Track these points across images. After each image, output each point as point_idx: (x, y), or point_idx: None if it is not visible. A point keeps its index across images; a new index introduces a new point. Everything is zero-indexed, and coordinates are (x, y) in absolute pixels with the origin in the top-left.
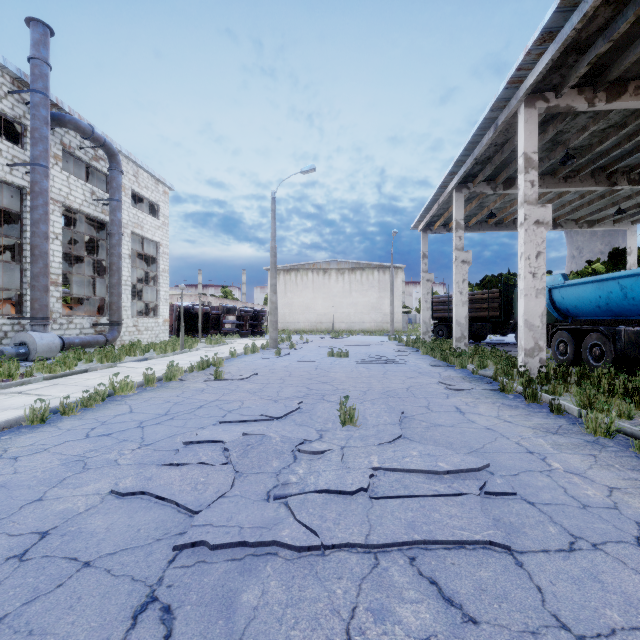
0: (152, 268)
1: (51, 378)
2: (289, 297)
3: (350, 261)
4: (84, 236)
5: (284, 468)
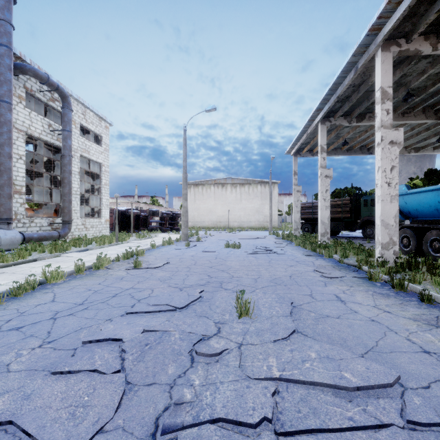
0: (97, 182)
1: (3, 267)
2: (197, 204)
3: (241, 178)
4: (48, 159)
5: (179, 377)
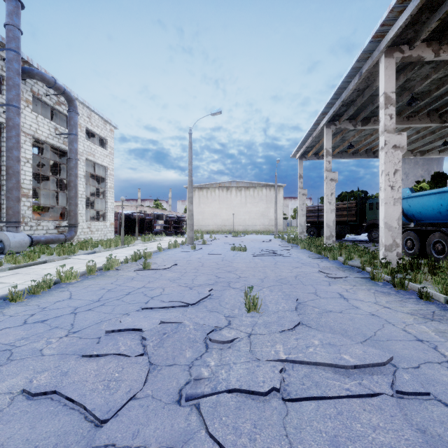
0: (102, 185)
1: (16, 268)
2: (202, 207)
3: (246, 181)
4: (52, 162)
5: (196, 359)
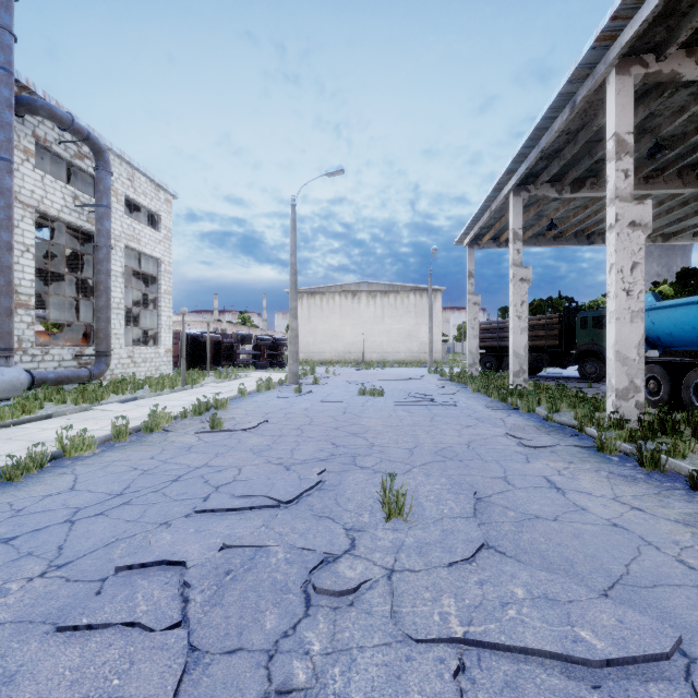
0: (152, 289)
1: None
2: (313, 323)
3: (383, 283)
4: (73, 252)
5: (285, 636)
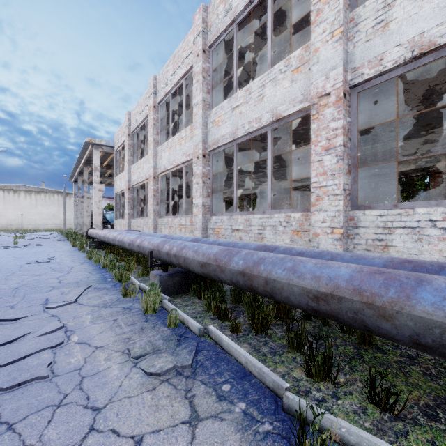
0: None
1: None
2: None
3: (36, 187)
4: None
5: None
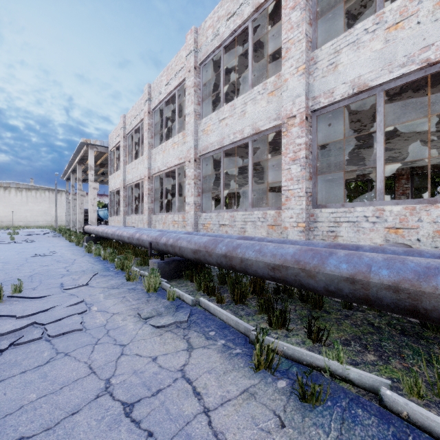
0: None
1: None
2: None
3: (27, 184)
4: None
5: None
